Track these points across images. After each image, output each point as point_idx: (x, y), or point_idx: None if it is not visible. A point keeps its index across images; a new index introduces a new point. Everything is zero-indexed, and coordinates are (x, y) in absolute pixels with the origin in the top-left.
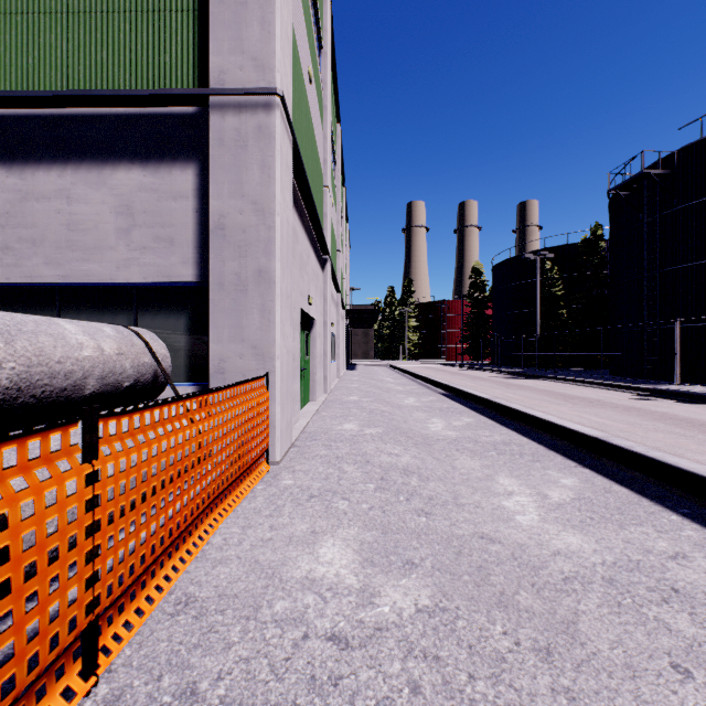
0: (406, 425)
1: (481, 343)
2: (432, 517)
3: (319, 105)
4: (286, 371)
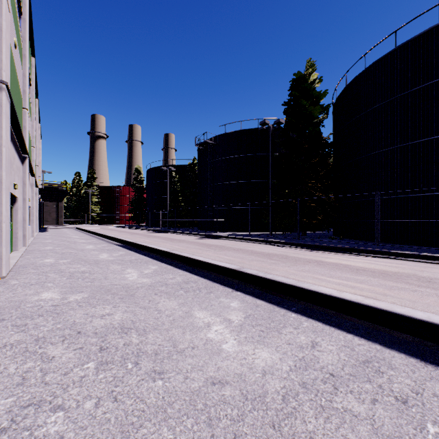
0: (86, 257)
1: (140, 214)
2: (94, 283)
3: (20, 55)
4: (8, 229)
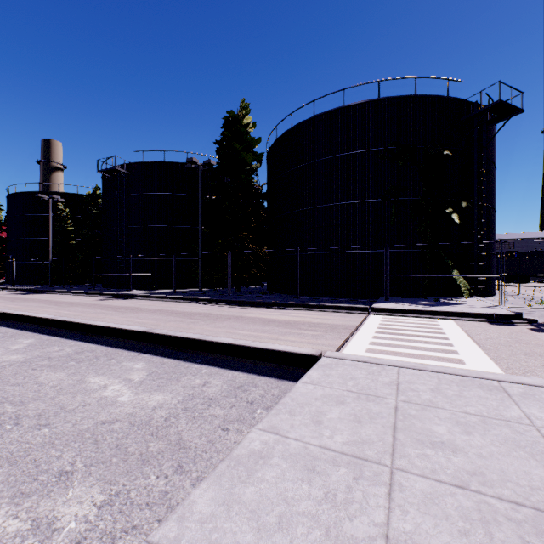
0: None
1: None
2: None
3: None
4: None
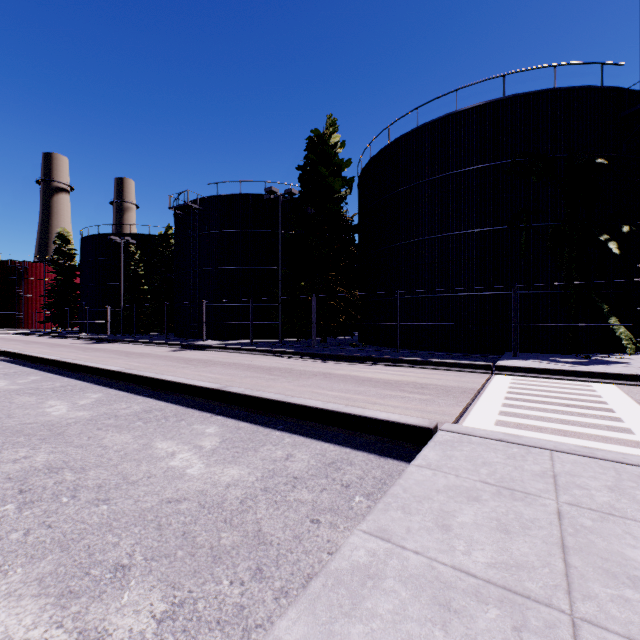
0: None
1: (68, 311)
2: None
3: None
4: None
